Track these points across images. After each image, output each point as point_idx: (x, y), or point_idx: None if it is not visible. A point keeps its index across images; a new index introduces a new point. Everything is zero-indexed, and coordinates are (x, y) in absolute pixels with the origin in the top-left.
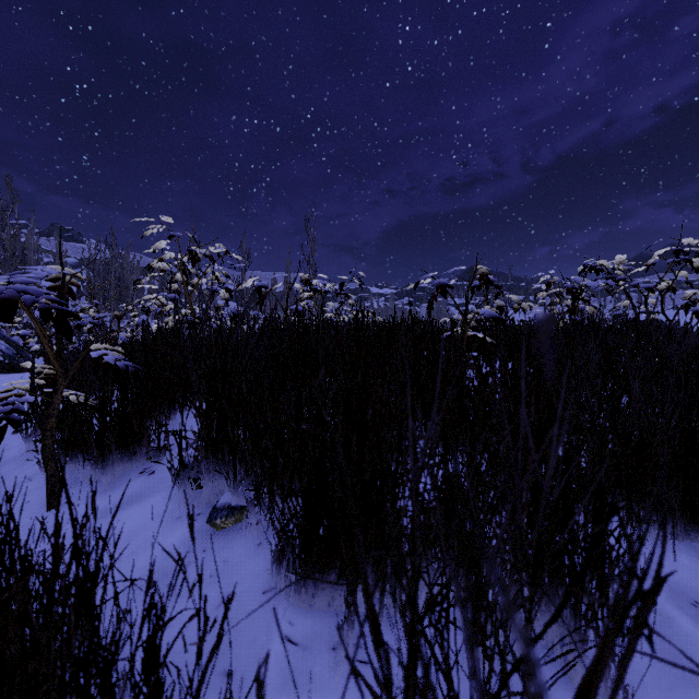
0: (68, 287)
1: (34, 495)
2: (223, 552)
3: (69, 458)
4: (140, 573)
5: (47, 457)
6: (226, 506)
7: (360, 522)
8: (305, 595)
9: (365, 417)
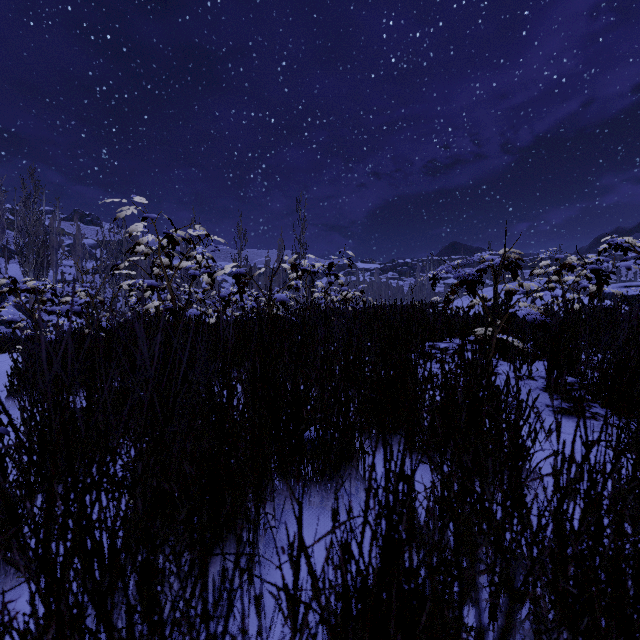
0: None
1: None
2: None
3: None
4: None
5: None
6: None
7: None
8: None
9: None
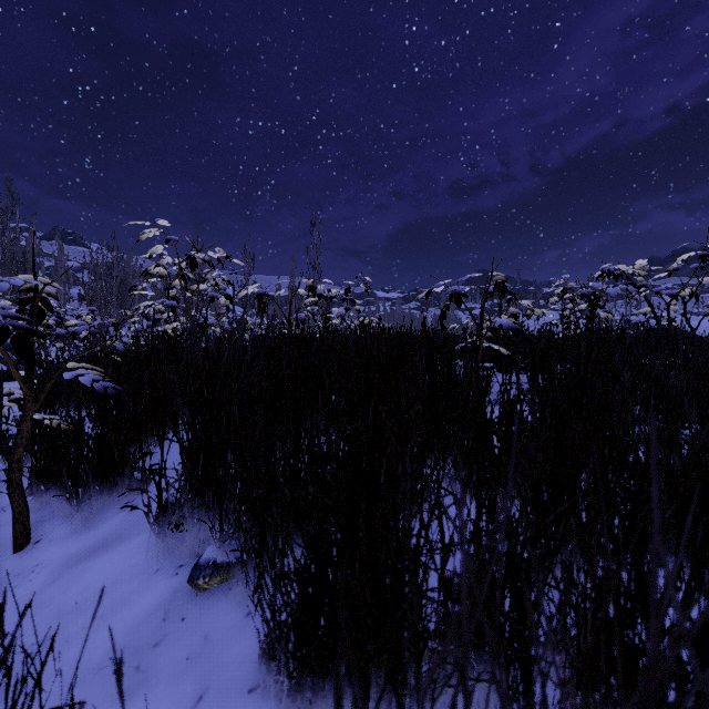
0: (44, 298)
1: (4, 531)
2: (204, 622)
3: (45, 487)
4: (105, 648)
5: (14, 492)
6: (210, 562)
7: (372, 614)
8: (300, 702)
9: (377, 475)
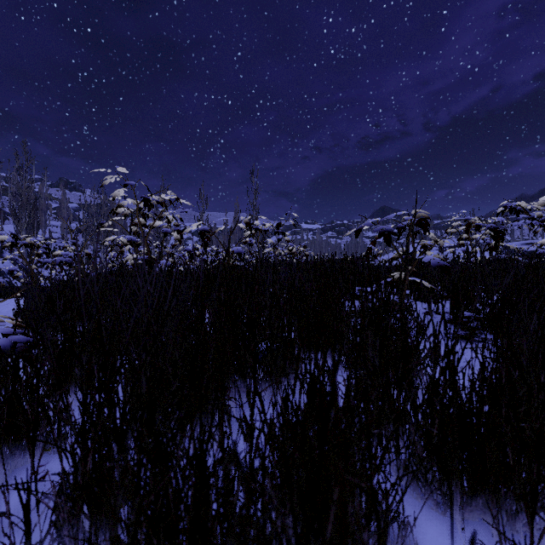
0: None
1: None
2: None
3: None
4: None
5: None
6: None
7: None
8: None
9: None
